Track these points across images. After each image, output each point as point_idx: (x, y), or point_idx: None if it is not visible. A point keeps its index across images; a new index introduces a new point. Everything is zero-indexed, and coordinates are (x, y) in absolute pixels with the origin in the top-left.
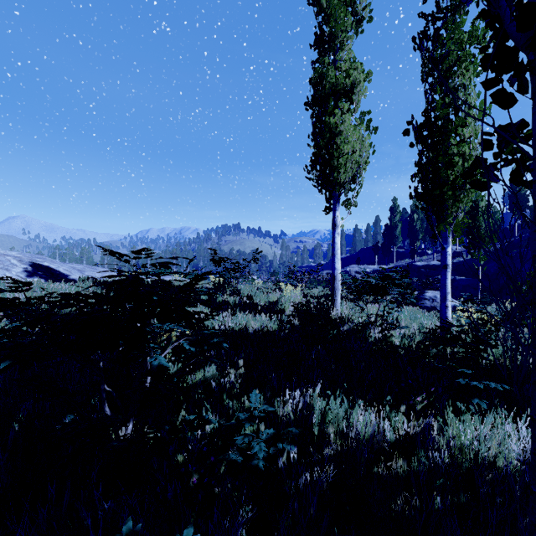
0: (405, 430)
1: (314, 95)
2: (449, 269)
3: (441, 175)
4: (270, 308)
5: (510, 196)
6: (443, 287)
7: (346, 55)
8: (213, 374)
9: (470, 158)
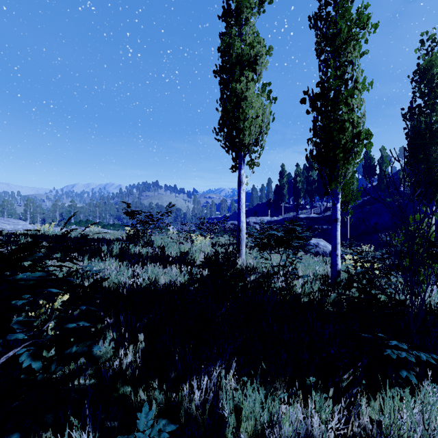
0: (344, 435)
1: (222, 62)
2: (339, 222)
3: (335, 139)
4: (181, 258)
5: (363, 166)
6: (334, 238)
7: (250, 30)
8: (106, 352)
9: (357, 125)
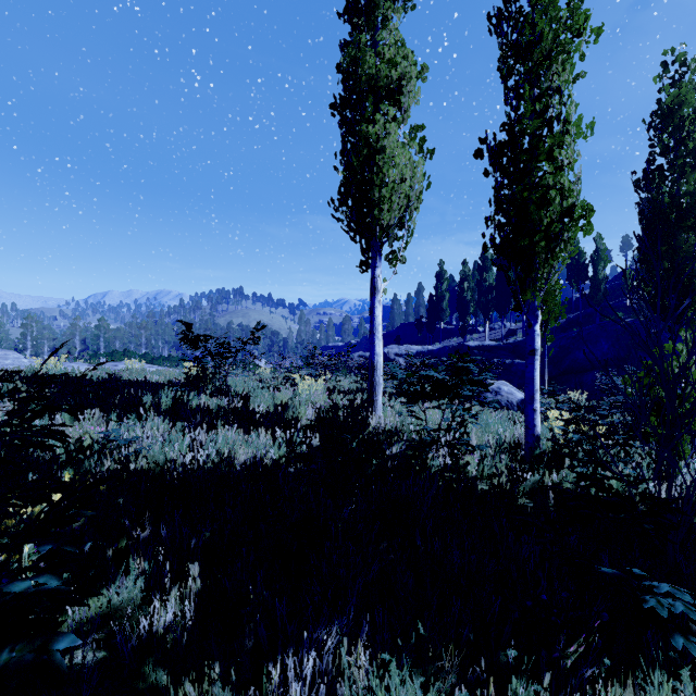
0: None
1: (344, 90)
2: (538, 355)
3: (532, 216)
4: (276, 415)
5: (568, 265)
6: (530, 382)
7: (391, 37)
8: (129, 598)
9: (570, 195)
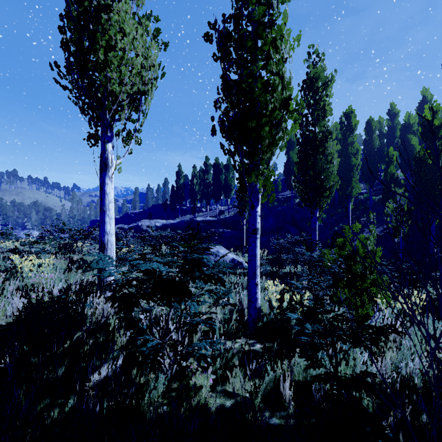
0: None
1: None
2: (259, 234)
3: (260, 98)
4: None
5: None
6: (253, 259)
7: None
8: None
9: (288, 86)
